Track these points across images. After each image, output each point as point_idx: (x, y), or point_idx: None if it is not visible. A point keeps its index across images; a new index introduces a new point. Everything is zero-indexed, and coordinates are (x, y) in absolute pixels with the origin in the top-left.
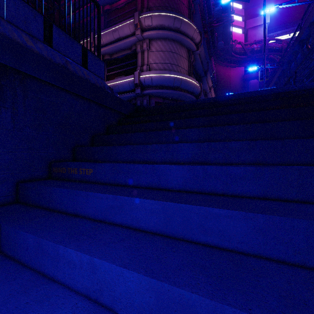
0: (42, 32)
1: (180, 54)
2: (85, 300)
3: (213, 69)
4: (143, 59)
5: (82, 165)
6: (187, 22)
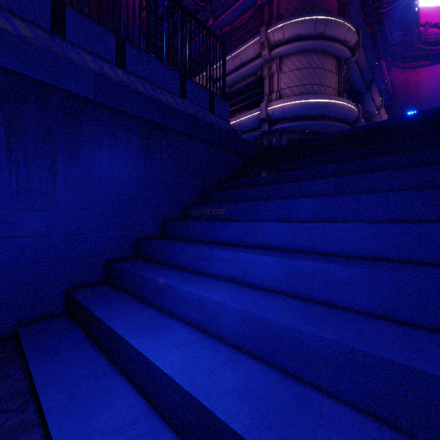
0: (179, 87)
1: (324, 68)
2: (233, 282)
3: (385, 77)
4: (271, 85)
5: (214, 206)
6: (336, 21)
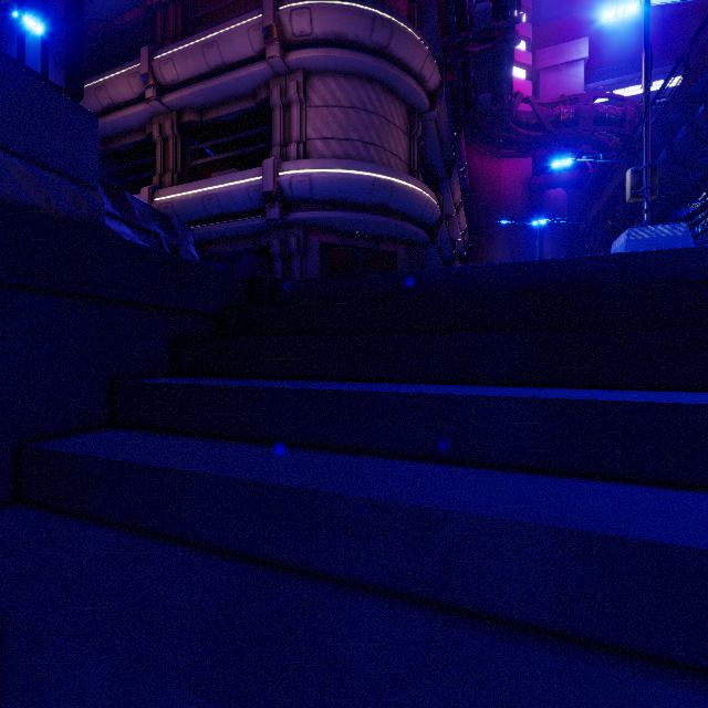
0: None
1: (388, 117)
2: None
3: (463, 162)
4: (288, 125)
5: None
6: (408, 33)
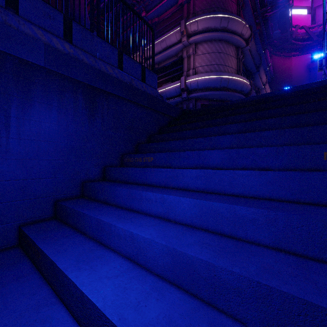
0: (117, 61)
1: (227, 53)
2: (159, 218)
3: (268, 62)
4: (189, 63)
5: (145, 155)
6: (235, 19)
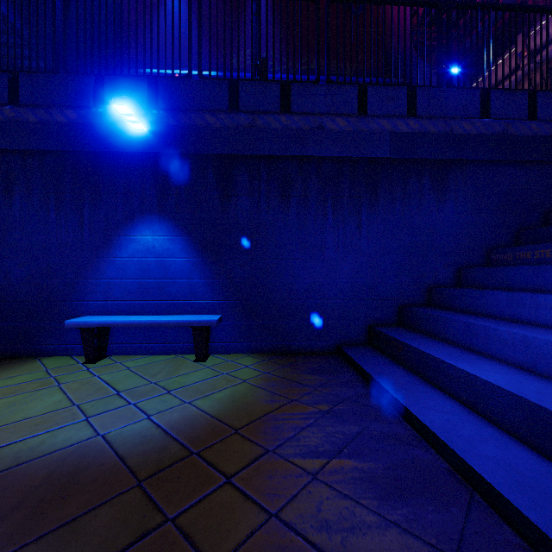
0: (479, 107)
1: None
2: None
3: None
4: None
5: (538, 247)
6: None
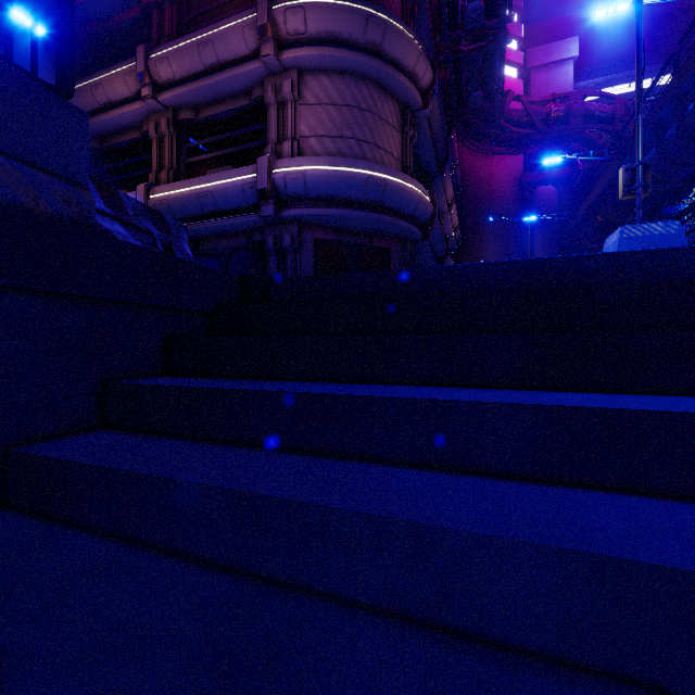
0: None
1: (381, 115)
2: None
3: (455, 159)
4: (283, 123)
5: None
6: (401, 31)
